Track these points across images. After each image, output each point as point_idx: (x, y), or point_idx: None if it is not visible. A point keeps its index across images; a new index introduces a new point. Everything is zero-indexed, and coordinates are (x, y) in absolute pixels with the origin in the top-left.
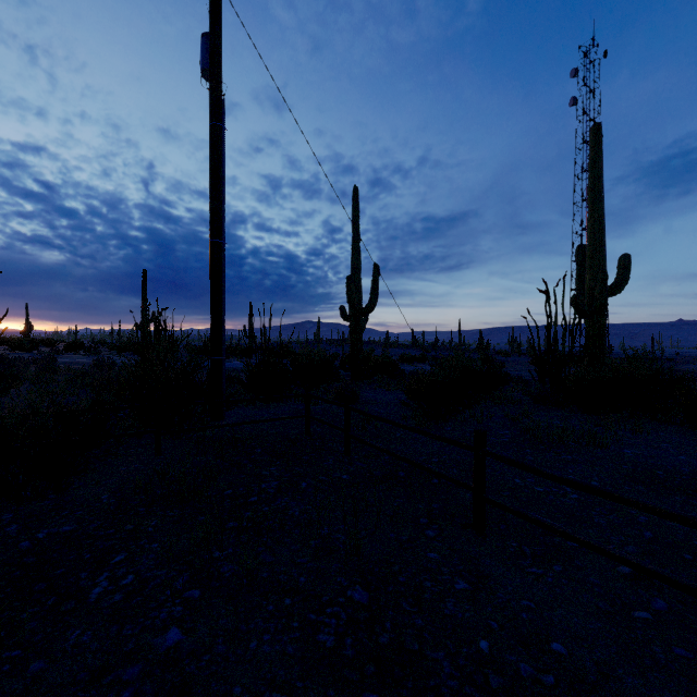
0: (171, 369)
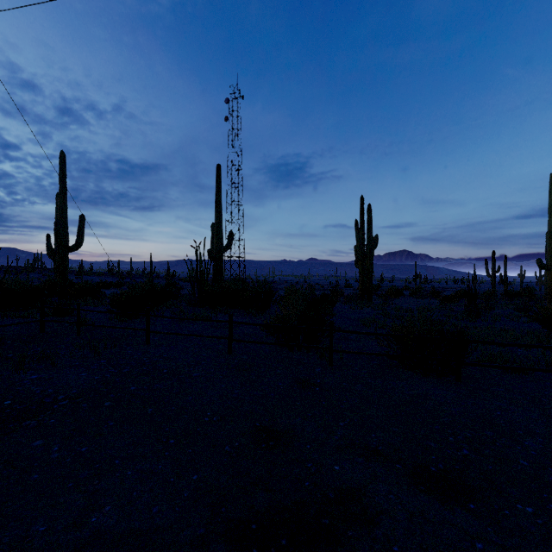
0: None
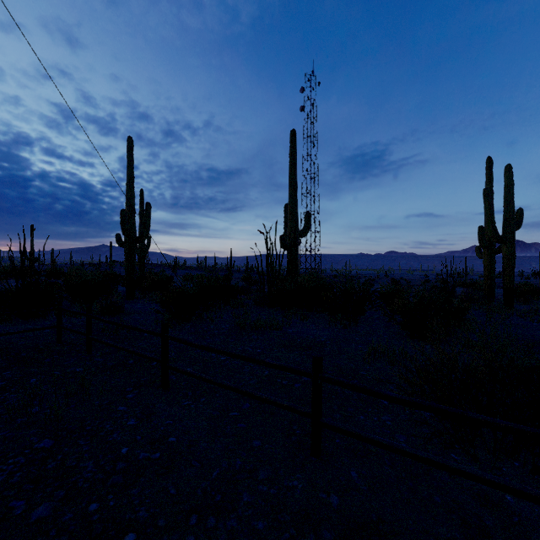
0: None
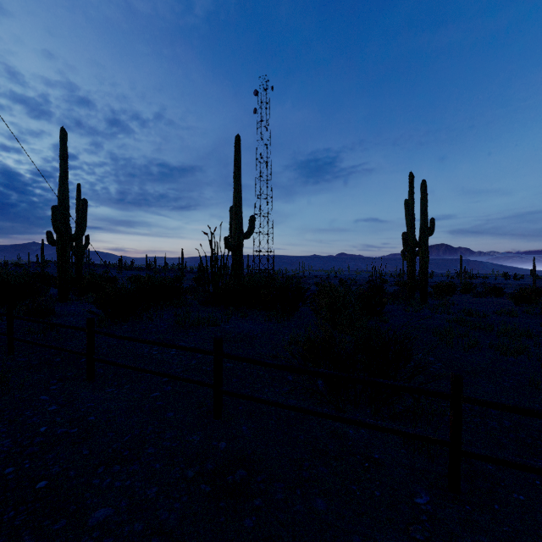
0: None
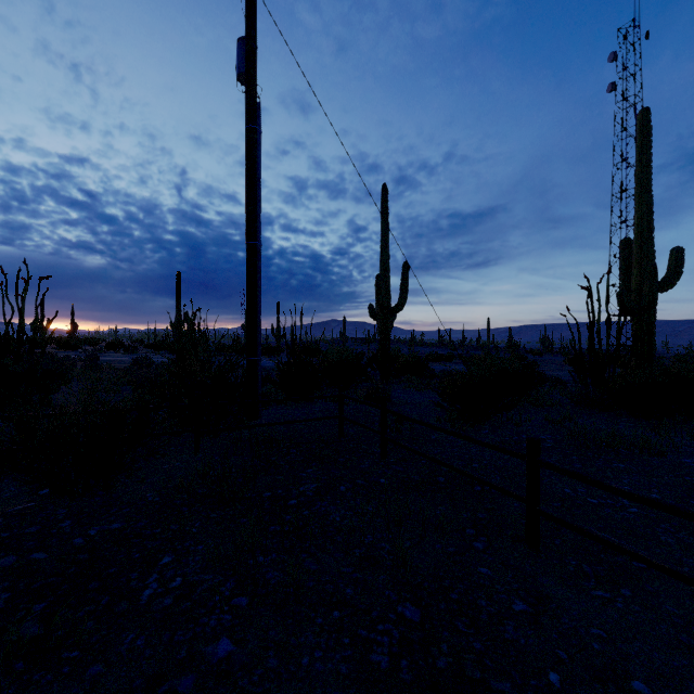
0: (208, 369)
